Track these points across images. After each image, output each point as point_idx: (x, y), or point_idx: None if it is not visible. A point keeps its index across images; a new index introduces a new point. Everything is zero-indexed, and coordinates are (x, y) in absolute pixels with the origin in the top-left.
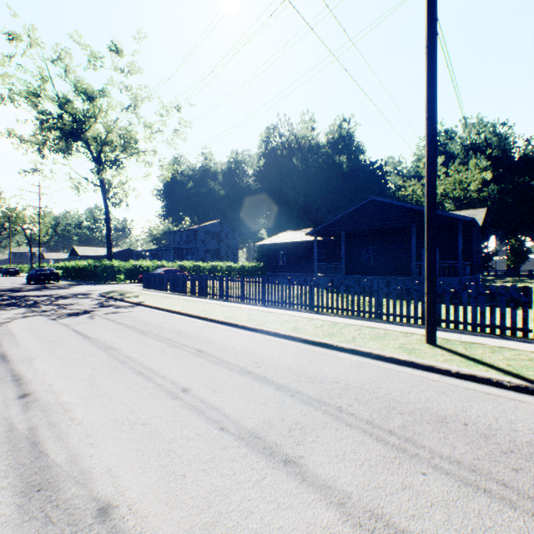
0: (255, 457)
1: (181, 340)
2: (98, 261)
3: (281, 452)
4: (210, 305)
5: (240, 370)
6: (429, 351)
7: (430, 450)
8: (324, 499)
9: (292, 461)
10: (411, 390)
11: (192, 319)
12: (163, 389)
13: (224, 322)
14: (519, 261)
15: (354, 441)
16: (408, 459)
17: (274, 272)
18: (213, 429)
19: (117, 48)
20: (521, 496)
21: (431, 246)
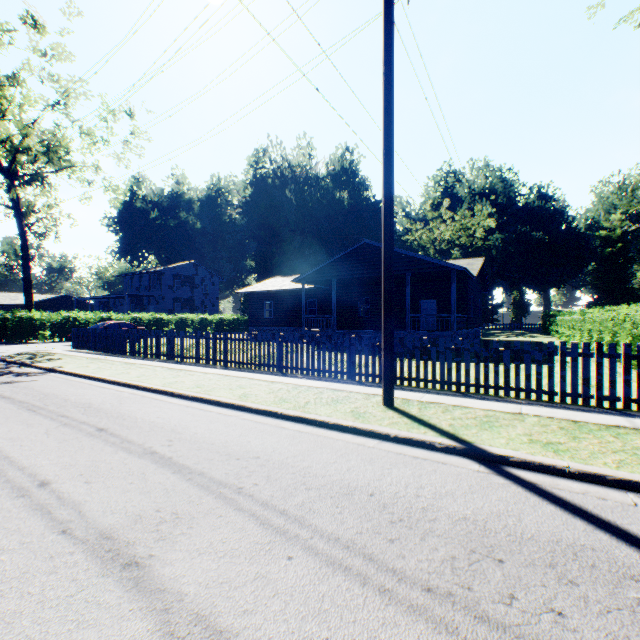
0: (87, 565)
1: (84, 416)
2: (10, 312)
3: (127, 554)
4: (153, 369)
5: (142, 451)
6: (380, 414)
7: (315, 528)
8: (147, 607)
9: (135, 564)
10: (338, 460)
11: (118, 389)
12: (12, 485)
13: (159, 390)
14: (520, 314)
15: (231, 529)
16: (283, 542)
17: (258, 326)
18: (50, 533)
19: (35, 22)
20: (381, 568)
21: (388, 297)
